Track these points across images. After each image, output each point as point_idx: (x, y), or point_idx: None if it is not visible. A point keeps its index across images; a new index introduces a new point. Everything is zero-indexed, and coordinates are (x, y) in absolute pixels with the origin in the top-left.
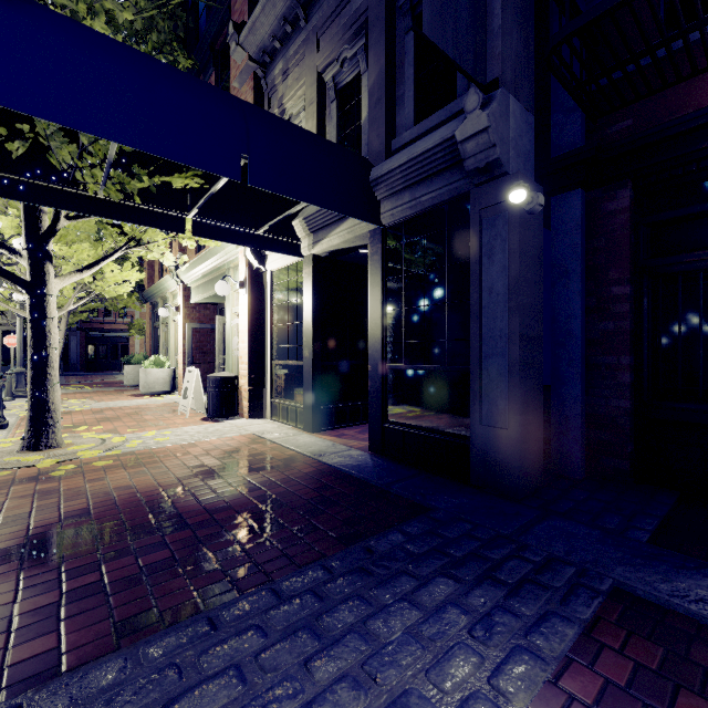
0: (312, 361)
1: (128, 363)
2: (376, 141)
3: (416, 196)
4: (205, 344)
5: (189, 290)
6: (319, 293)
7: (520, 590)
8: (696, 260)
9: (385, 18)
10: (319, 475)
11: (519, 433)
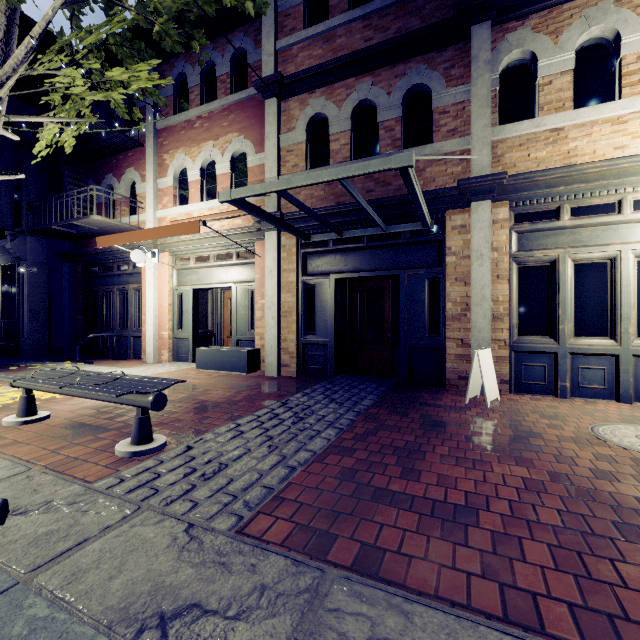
0: None
1: None
2: None
3: (7, 258)
4: None
5: None
6: None
7: None
8: (95, 289)
9: None
10: None
11: (29, 339)
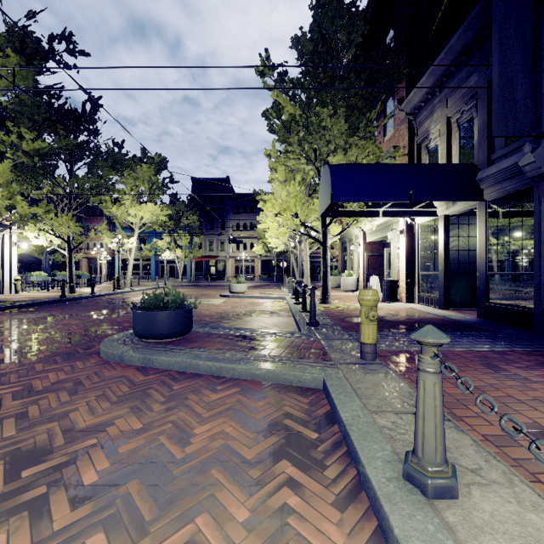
0: (443, 271)
1: (330, 275)
2: (481, 156)
3: (503, 187)
4: (374, 264)
5: (366, 234)
6: (448, 235)
7: (520, 344)
8: None
9: (486, 93)
10: (445, 320)
11: None
